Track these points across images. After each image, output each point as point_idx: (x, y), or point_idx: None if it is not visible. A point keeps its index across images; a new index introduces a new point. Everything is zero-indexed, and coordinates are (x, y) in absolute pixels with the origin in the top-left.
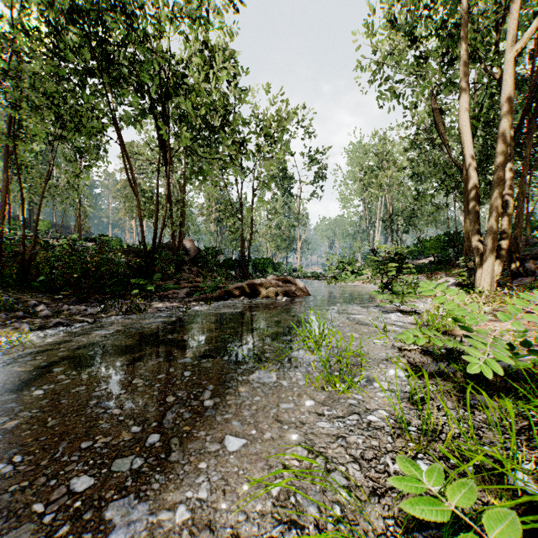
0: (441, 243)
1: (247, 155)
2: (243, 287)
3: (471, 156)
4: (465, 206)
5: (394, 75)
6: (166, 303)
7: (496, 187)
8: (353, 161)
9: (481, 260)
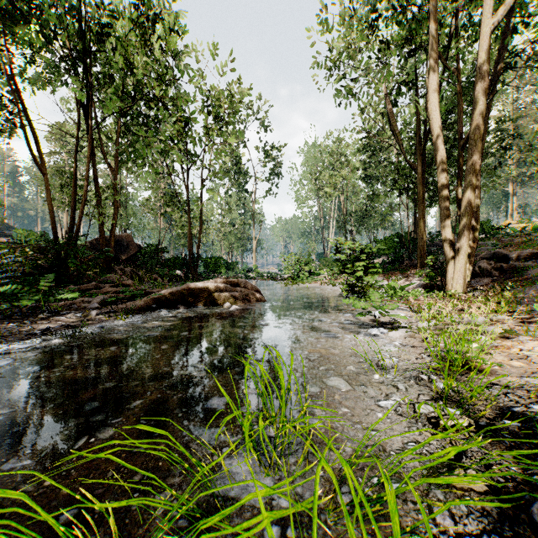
0: (395, 243)
1: (194, 137)
2: (179, 293)
3: (441, 145)
4: (420, 206)
5: (350, 71)
6: (58, 318)
7: (470, 177)
8: (308, 161)
9: (453, 259)
